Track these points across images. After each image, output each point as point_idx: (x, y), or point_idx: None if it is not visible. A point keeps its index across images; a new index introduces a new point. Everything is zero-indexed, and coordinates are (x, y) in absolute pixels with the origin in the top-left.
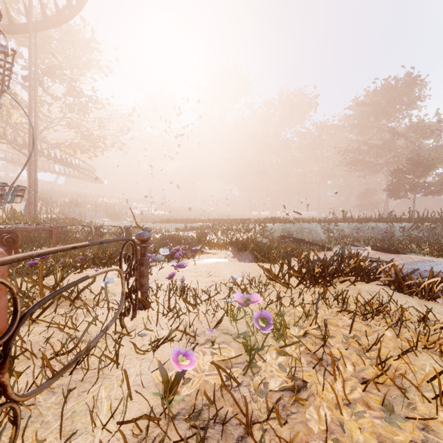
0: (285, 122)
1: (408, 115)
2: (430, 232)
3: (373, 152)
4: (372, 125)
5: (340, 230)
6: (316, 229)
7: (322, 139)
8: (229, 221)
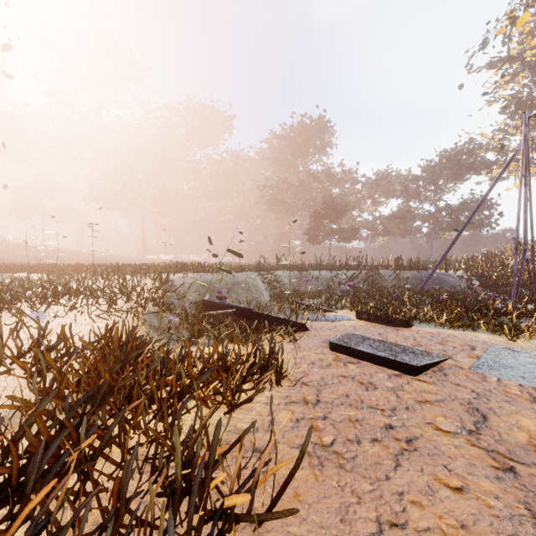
0: (194, 137)
1: (320, 159)
2: (367, 282)
3: (289, 194)
4: (289, 163)
5: (280, 281)
6: (257, 282)
7: (239, 169)
8: (91, 268)
